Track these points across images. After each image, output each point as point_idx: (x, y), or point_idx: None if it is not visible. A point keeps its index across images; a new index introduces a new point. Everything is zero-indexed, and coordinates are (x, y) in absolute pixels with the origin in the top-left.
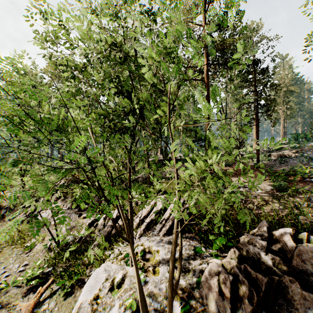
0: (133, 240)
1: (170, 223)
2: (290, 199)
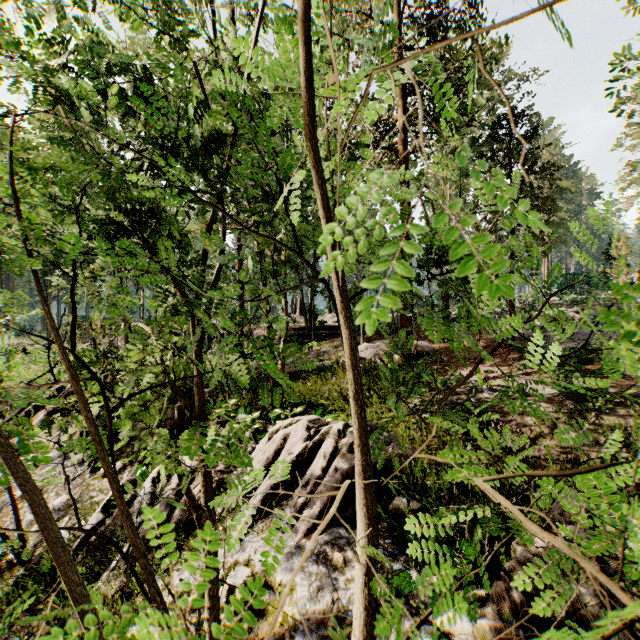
0: (216, 568)
1: (324, 498)
2: (601, 419)
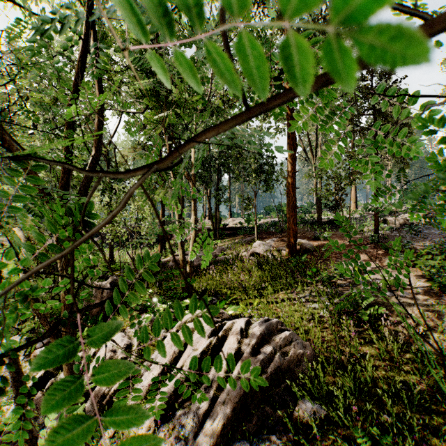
0: None
1: (227, 409)
2: None
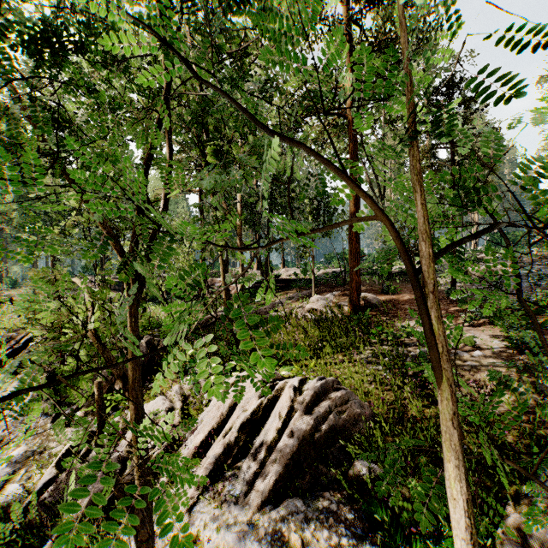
0: None
1: (279, 466)
2: None
